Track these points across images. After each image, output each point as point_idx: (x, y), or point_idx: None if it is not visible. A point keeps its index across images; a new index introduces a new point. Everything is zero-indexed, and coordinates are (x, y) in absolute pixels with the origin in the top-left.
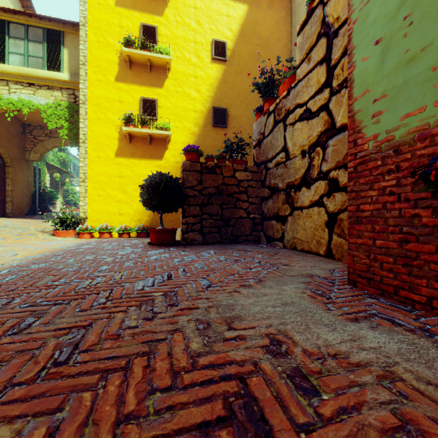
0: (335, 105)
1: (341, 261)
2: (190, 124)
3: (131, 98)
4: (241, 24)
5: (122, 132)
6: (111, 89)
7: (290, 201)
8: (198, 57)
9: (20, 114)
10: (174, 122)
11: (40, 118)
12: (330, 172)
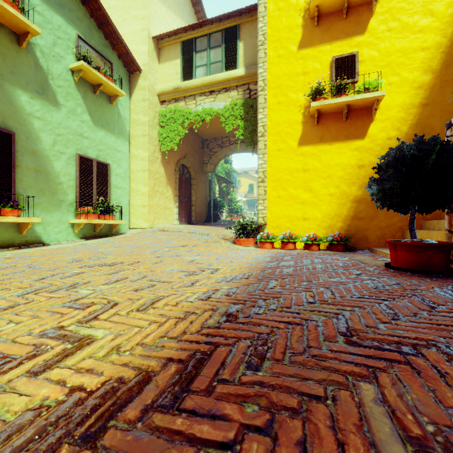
0: None
1: None
2: (414, 73)
3: (318, 65)
4: None
5: (307, 112)
6: (293, 62)
7: None
8: None
9: (200, 130)
10: (384, 78)
11: (215, 130)
12: None
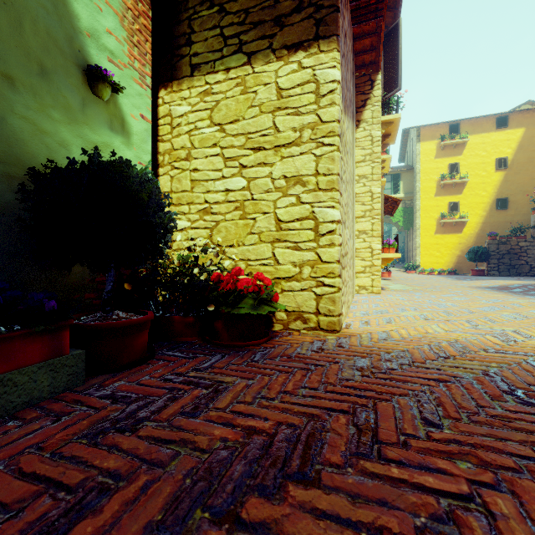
0: None
1: None
2: (480, 211)
3: (443, 203)
4: (519, 141)
5: (438, 221)
6: (432, 201)
7: None
8: (485, 171)
9: None
10: (469, 212)
11: None
12: None
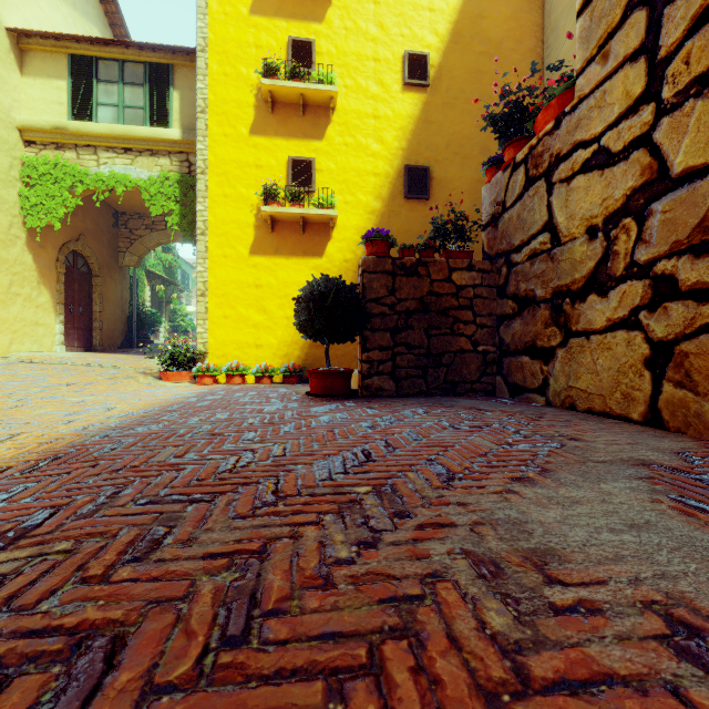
0: (667, 134)
1: (683, 433)
2: (368, 197)
3: (273, 160)
4: (453, 21)
5: (261, 215)
6: (243, 147)
7: (561, 321)
8: (380, 84)
9: (111, 198)
10: (341, 195)
11: (139, 202)
12: (657, 262)
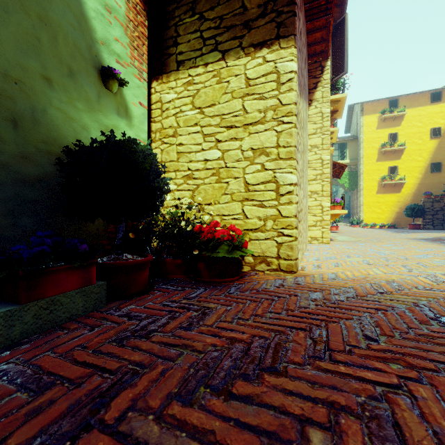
0: None
1: None
2: (416, 174)
3: (383, 168)
4: None
5: (379, 183)
6: (374, 165)
7: None
8: (421, 139)
9: None
10: (406, 174)
11: None
12: None
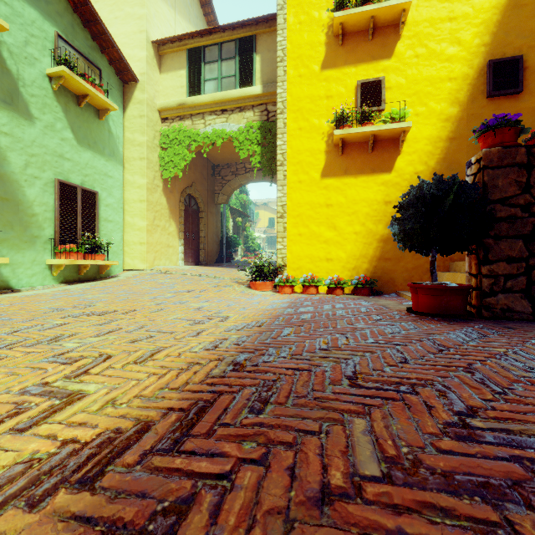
0: None
1: None
2: (441, 105)
3: (342, 89)
4: None
5: (331, 141)
6: (315, 83)
7: None
8: None
9: (211, 154)
10: (411, 108)
11: (228, 155)
12: None
